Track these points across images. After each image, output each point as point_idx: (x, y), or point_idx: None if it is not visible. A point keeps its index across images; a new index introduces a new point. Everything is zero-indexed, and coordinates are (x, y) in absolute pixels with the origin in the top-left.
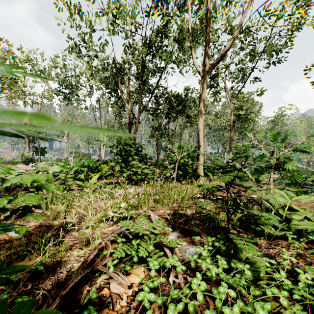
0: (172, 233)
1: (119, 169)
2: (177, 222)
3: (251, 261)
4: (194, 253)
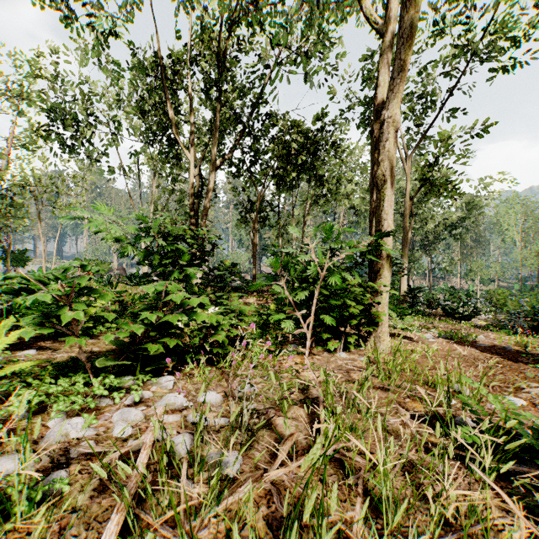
0: None
1: (79, 318)
2: None
3: None
4: None
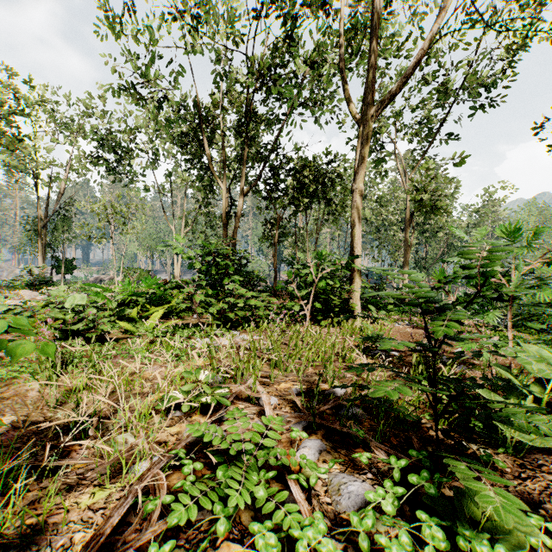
0: (307, 441)
1: (202, 299)
2: (317, 413)
3: (503, 528)
4: (360, 499)
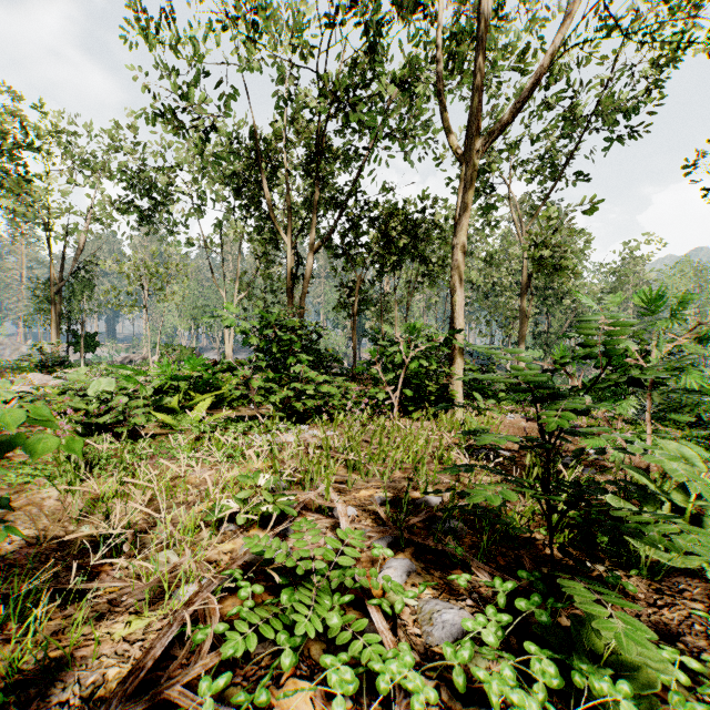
0: (393, 560)
1: (261, 385)
2: (406, 527)
3: (629, 663)
4: (456, 630)
